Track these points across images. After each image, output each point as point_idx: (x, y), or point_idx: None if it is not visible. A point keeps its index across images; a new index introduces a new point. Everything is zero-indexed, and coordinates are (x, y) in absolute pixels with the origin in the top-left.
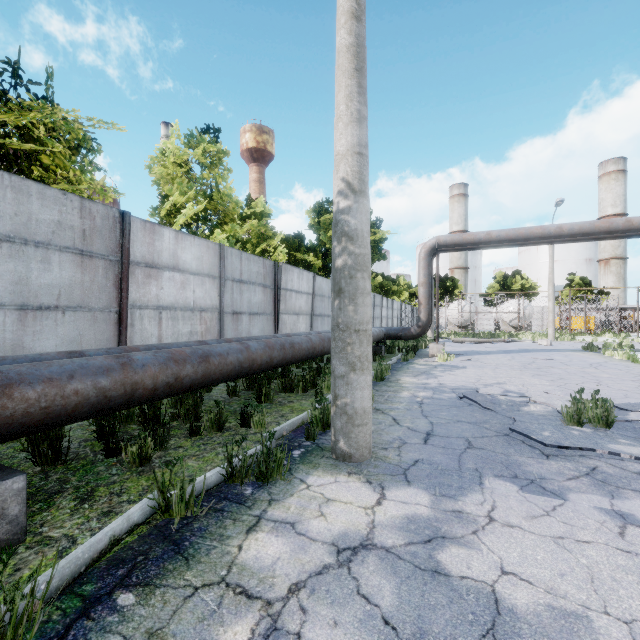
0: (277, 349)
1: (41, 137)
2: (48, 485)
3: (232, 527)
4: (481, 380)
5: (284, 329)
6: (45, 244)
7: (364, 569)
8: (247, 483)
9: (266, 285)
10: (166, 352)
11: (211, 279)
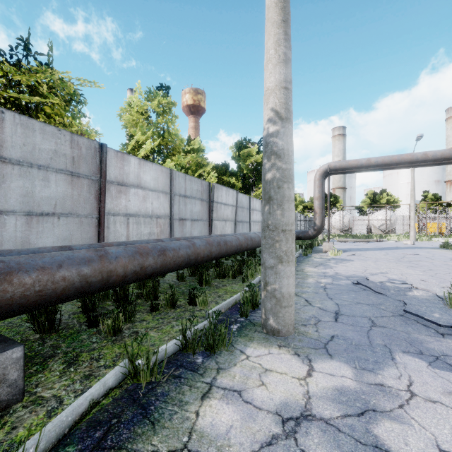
0: (215, 245)
1: (44, 93)
2: (44, 350)
3: (189, 393)
4: (367, 270)
5: (216, 231)
6: (45, 167)
7: (309, 441)
8: (198, 353)
9: (203, 199)
10: (133, 247)
11: (164, 194)
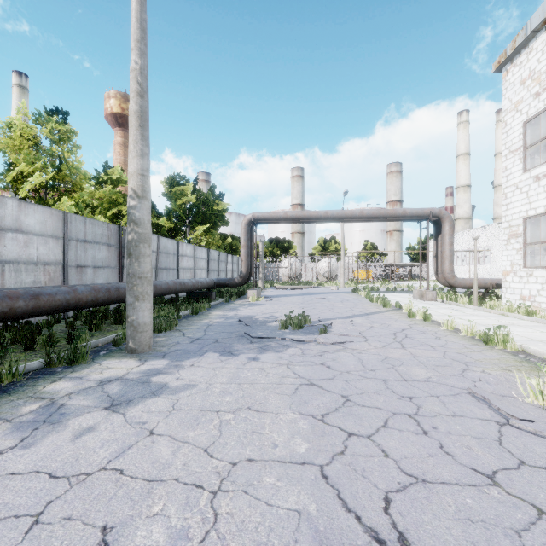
0: (103, 292)
1: None
2: None
3: (42, 382)
4: (264, 311)
5: None
6: None
7: (110, 385)
8: (60, 367)
9: (111, 244)
10: (2, 292)
11: (55, 239)
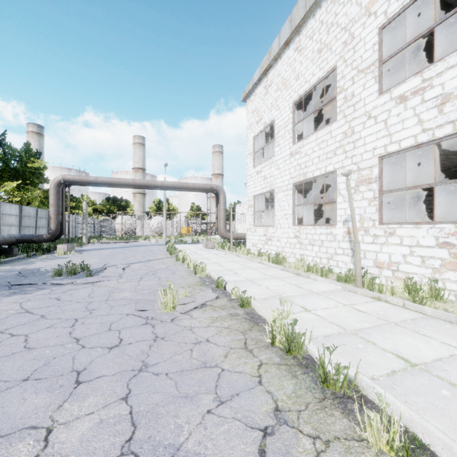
0: None
1: None
2: None
3: None
4: (60, 263)
5: None
6: None
7: None
8: None
9: None
10: None
11: None
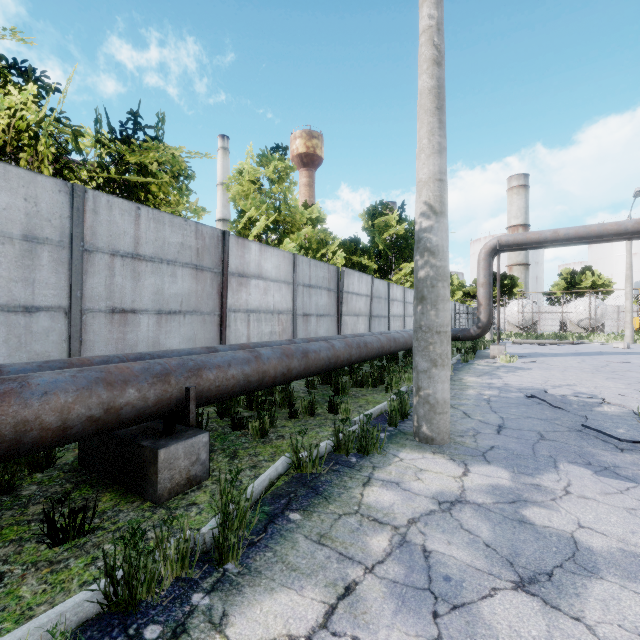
0: (354, 348)
1: (153, 170)
2: None
3: (350, 482)
4: (549, 381)
5: (346, 329)
6: (173, 262)
7: (463, 515)
8: (350, 454)
9: (330, 289)
10: (279, 348)
11: (286, 285)
